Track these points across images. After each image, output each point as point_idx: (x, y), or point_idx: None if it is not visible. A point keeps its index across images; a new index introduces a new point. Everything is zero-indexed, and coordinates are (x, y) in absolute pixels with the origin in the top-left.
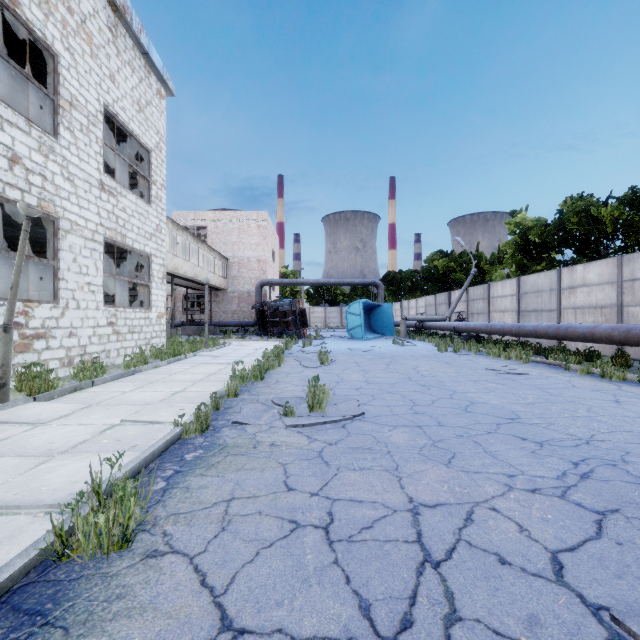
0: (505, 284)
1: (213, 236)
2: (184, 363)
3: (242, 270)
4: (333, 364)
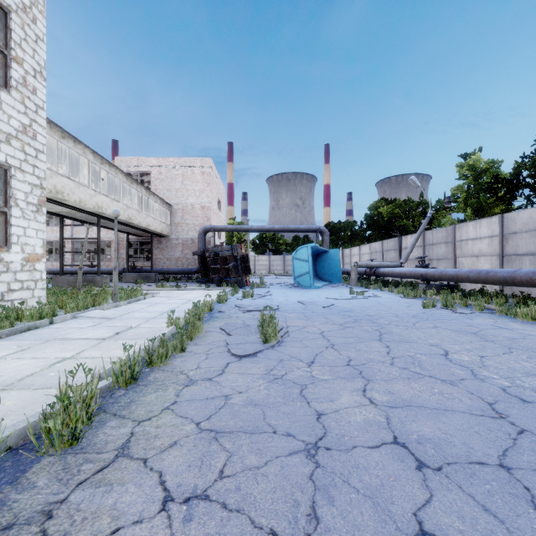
0: (480, 224)
1: (156, 182)
2: (24, 338)
3: (186, 217)
4: (285, 341)
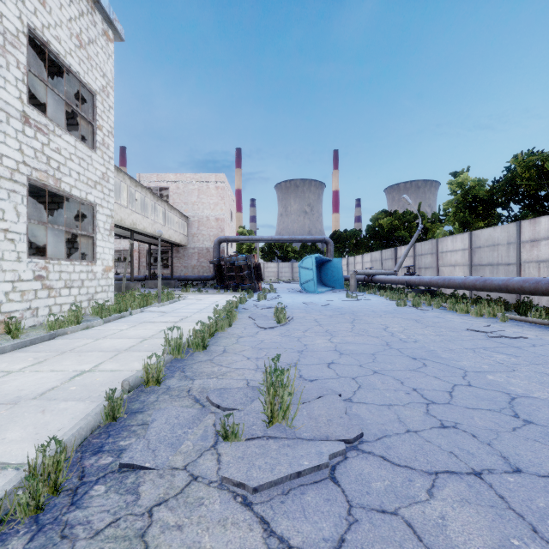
0: (456, 239)
1: (174, 196)
2: (125, 321)
3: (201, 228)
4: (291, 323)
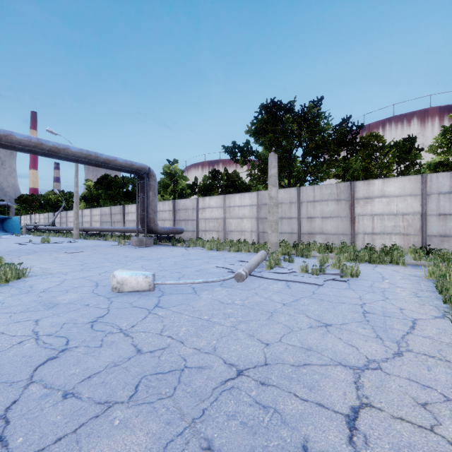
0: (71, 212)
1: None
2: None
3: None
4: None
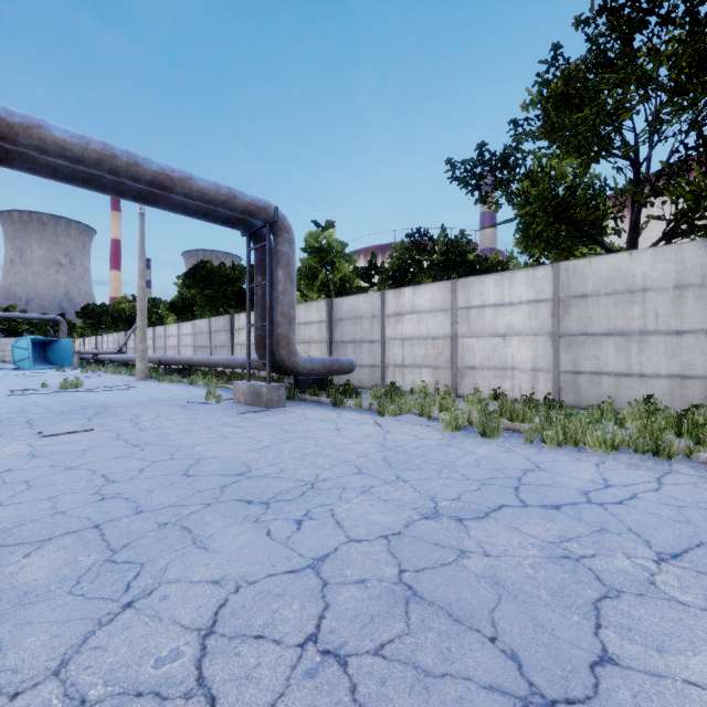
0: (150, 330)
1: None
2: None
3: None
4: None
